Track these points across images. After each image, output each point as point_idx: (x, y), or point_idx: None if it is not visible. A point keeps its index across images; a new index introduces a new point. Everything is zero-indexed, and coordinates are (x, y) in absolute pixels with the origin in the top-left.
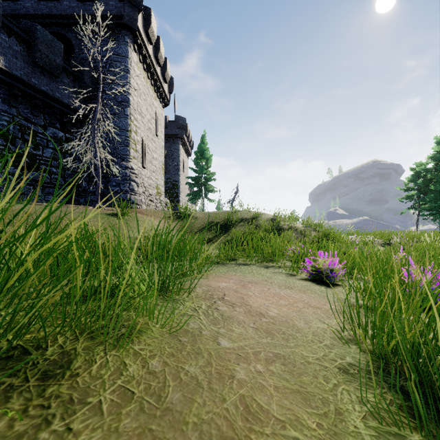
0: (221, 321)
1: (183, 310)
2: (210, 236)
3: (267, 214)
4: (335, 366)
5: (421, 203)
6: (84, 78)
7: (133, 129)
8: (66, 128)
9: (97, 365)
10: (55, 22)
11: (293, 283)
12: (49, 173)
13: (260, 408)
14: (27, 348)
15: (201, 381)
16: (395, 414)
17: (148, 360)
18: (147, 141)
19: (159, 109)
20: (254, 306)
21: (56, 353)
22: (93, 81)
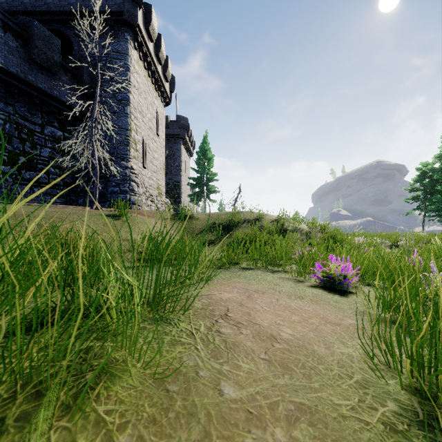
0: (223, 351)
1: (176, 335)
2: (212, 237)
3: (270, 215)
4: (378, 419)
5: (427, 203)
6: (83, 75)
7: (133, 128)
8: (64, 127)
9: None
10: (53, 19)
11: (303, 291)
12: (47, 173)
13: None
14: None
15: None
16: None
17: (115, 435)
18: (148, 140)
19: (160, 108)
20: (264, 326)
21: None
22: (93, 79)
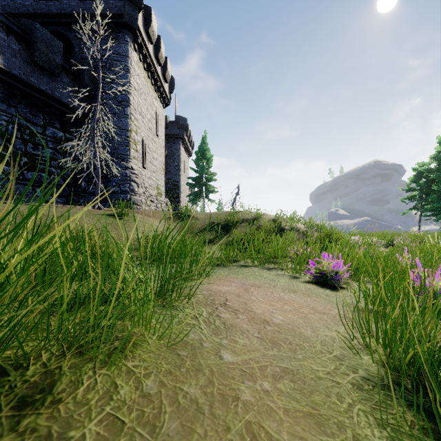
0: (223, 330)
1: (182, 318)
2: (211, 237)
3: (268, 214)
4: (348, 381)
5: (423, 203)
6: (84, 77)
7: (133, 129)
8: (65, 128)
9: (84, 387)
10: (54, 21)
11: (296, 286)
12: (48, 173)
13: (270, 438)
14: (6, 367)
15: (202, 405)
16: (418, 439)
17: (143, 380)
18: (147, 141)
19: (160, 109)
20: (258, 313)
21: (38, 373)
22: (93, 80)
